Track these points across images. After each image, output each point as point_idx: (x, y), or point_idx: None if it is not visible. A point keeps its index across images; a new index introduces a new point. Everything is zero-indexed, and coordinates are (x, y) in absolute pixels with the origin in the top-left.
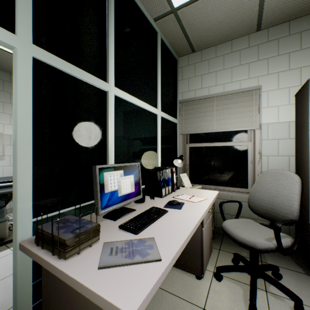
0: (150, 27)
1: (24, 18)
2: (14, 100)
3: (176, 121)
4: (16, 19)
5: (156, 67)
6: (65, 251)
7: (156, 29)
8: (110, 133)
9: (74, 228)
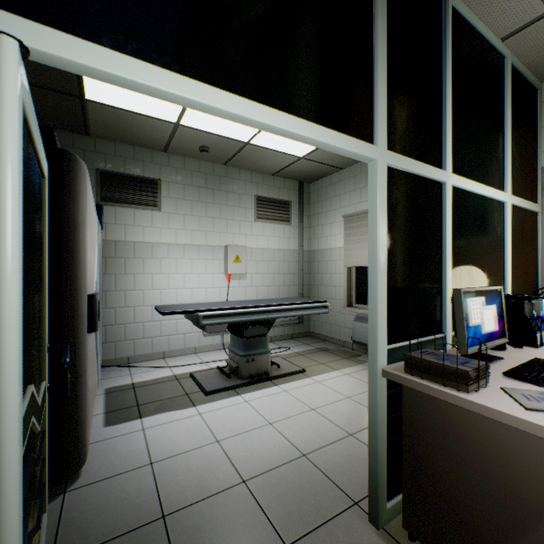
0: (493, 54)
1: (382, 124)
2: (371, 215)
3: (535, 209)
4: (376, 129)
5: (501, 119)
6: (467, 383)
7: (503, 53)
8: (447, 243)
9: (459, 362)
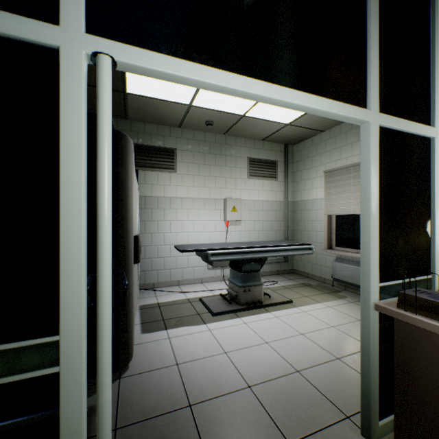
0: None
1: (374, 91)
2: (363, 170)
3: None
4: (368, 95)
5: None
6: None
7: None
8: (435, 193)
9: None
